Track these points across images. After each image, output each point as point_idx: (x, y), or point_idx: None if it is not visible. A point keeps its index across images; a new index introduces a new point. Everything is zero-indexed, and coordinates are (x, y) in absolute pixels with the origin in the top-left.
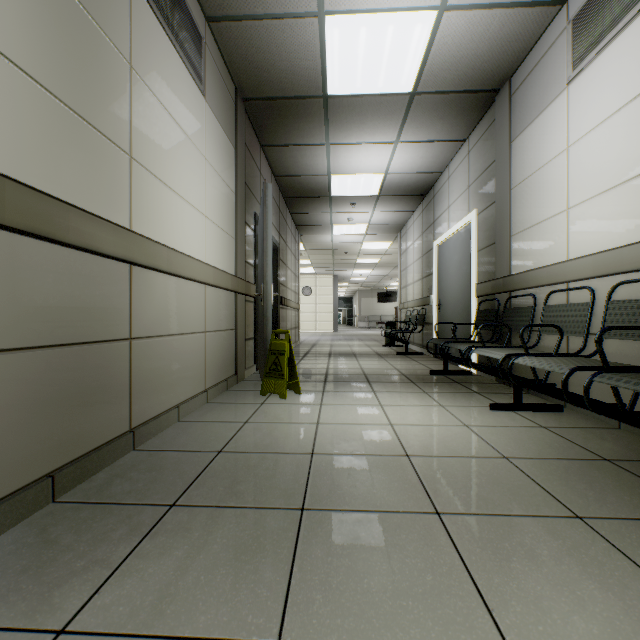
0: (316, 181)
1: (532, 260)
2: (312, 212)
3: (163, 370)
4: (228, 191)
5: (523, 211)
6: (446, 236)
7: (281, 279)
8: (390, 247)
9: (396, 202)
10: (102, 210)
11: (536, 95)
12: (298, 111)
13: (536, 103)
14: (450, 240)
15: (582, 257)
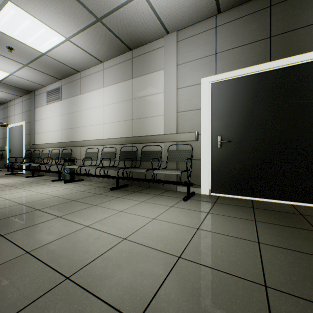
0: None
1: (40, 141)
2: None
3: None
4: None
5: (38, 128)
6: (14, 125)
7: None
8: None
9: None
10: None
11: (41, 101)
12: None
13: (41, 103)
14: (15, 127)
15: (48, 143)
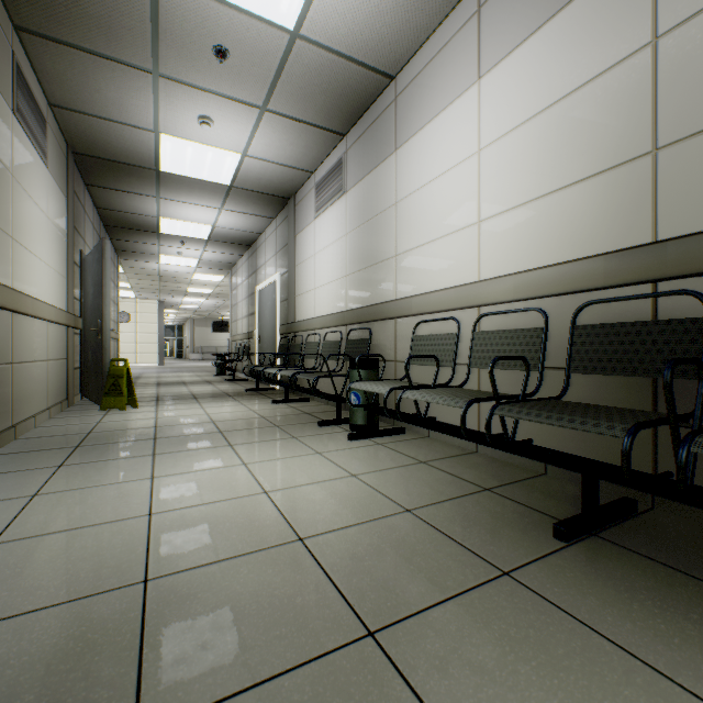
0: (145, 219)
1: (303, 314)
2: (138, 241)
3: (27, 388)
4: (62, 238)
5: (300, 283)
6: (264, 285)
7: None
8: (223, 280)
9: (226, 247)
10: (2, 279)
11: (305, 215)
12: (131, 172)
13: (305, 220)
14: (266, 289)
15: (318, 317)
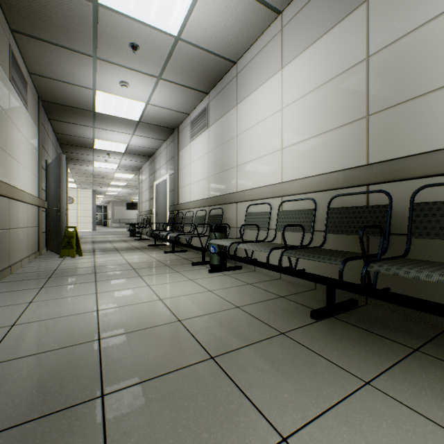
0: (85, 140)
1: (183, 199)
2: (80, 153)
3: (17, 243)
4: (36, 153)
5: (181, 180)
6: (159, 181)
7: None
8: (134, 177)
9: (135, 157)
10: (4, 179)
11: (184, 139)
12: (77, 112)
13: (184, 142)
14: (161, 184)
15: (192, 201)
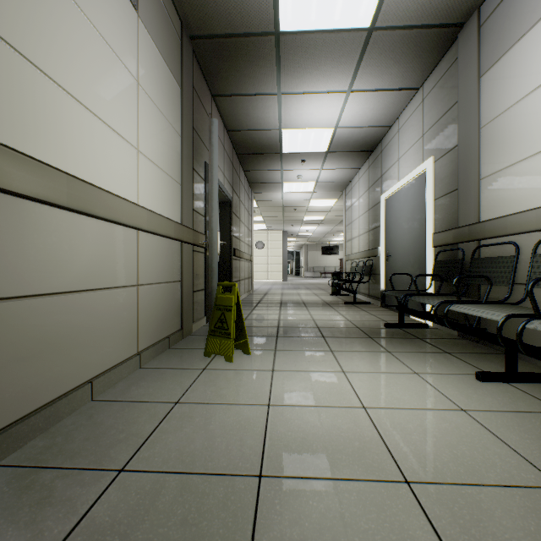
0: (268, 136)
1: (511, 204)
2: (264, 169)
3: (64, 338)
4: (171, 130)
5: (497, 150)
6: (396, 188)
7: (234, 232)
8: (335, 204)
9: (343, 159)
10: None
11: (517, 16)
12: (248, 52)
13: (517, 25)
14: (400, 192)
15: None
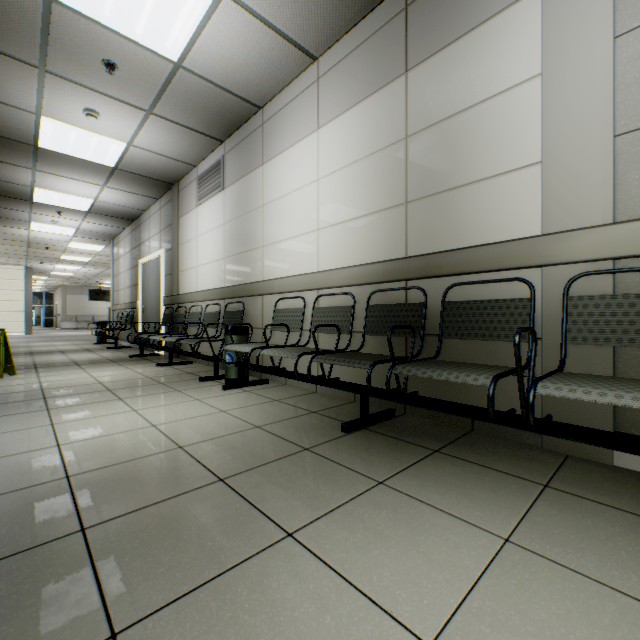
0: (16, 187)
1: (187, 288)
2: (5, 207)
3: None
4: None
5: (184, 260)
6: (148, 259)
7: None
8: (104, 250)
9: (107, 219)
10: None
11: (188, 201)
12: (5, 144)
13: (188, 205)
14: (151, 263)
15: (200, 291)
